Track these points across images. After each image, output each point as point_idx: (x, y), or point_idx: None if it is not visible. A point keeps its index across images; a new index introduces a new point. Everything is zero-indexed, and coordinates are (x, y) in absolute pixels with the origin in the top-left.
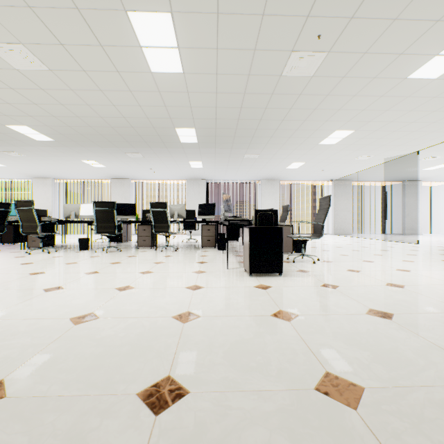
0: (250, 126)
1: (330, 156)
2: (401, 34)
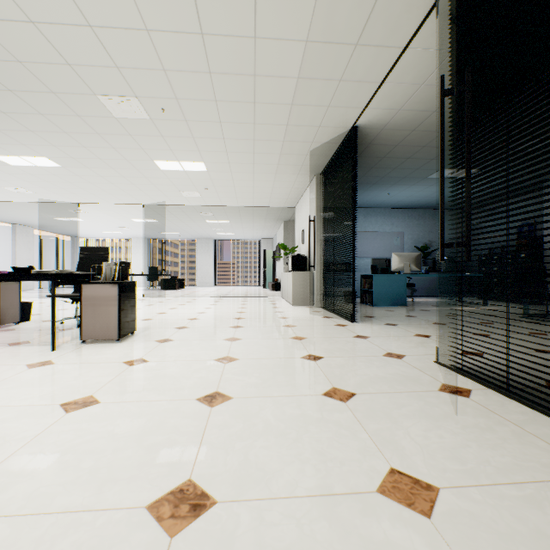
0: None
1: None
2: (185, 144)
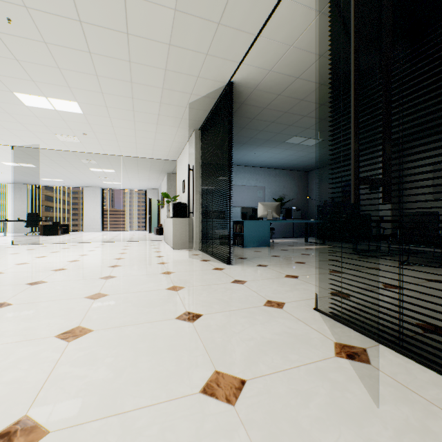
0: None
1: None
2: (50, 75)
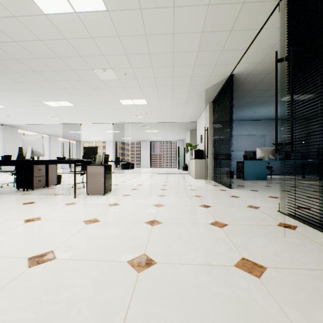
0: (15, 67)
1: (35, 110)
2: (136, 90)
